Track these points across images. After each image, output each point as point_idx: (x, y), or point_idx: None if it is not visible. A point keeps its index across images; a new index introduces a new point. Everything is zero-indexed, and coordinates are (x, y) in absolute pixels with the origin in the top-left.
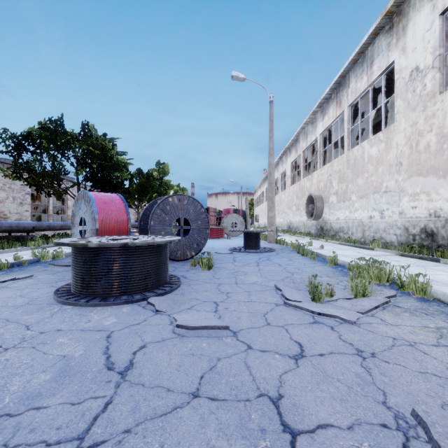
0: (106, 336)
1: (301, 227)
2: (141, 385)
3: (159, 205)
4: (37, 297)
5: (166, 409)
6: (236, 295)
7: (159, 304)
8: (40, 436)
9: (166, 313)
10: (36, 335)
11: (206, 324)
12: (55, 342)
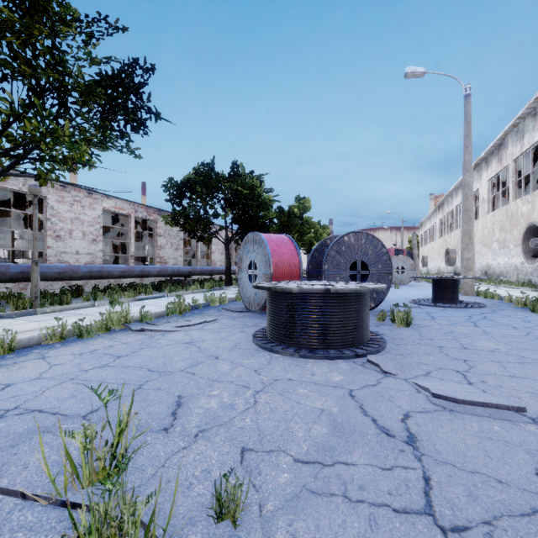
0: (349, 394)
1: (510, 273)
2: (450, 465)
3: (333, 245)
4: (239, 342)
5: (522, 508)
6: (482, 364)
7: (383, 365)
8: (376, 497)
9: (399, 376)
10: (273, 381)
11: (482, 400)
12: (298, 392)
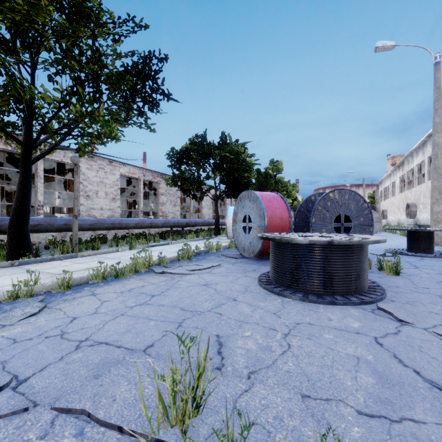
0: (375, 342)
1: None
2: None
3: (319, 201)
4: (247, 285)
5: None
6: None
7: (396, 313)
8: None
9: (417, 326)
10: (295, 325)
11: None
12: (325, 337)
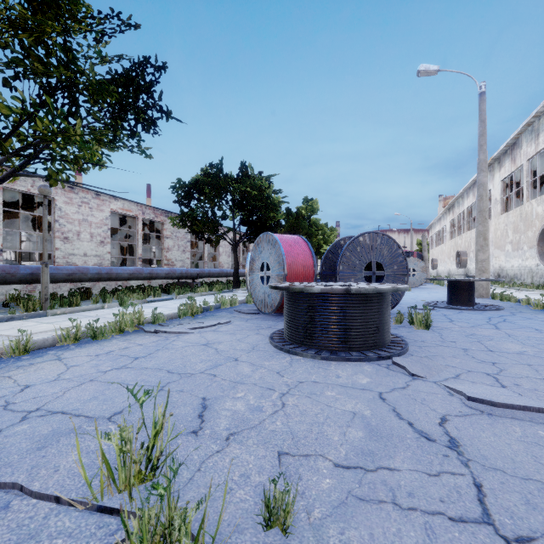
0: (379, 397)
1: (524, 275)
2: (501, 471)
3: (348, 246)
4: (256, 344)
5: None
6: (512, 367)
7: (410, 367)
8: (428, 504)
9: (428, 379)
10: (298, 384)
11: (522, 403)
12: (326, 395)
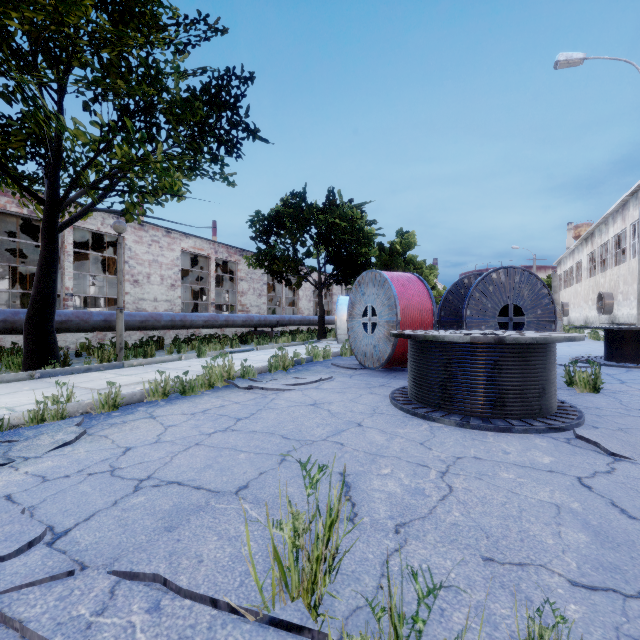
0: (580, 484)
1: None
2: None
3: (477, 285)
4: (376, 405)
5: None
6: None
7: (605, 444)
8: None
9: (639, 462)
10: (456, 460)
11: None
12: (503, 477)
